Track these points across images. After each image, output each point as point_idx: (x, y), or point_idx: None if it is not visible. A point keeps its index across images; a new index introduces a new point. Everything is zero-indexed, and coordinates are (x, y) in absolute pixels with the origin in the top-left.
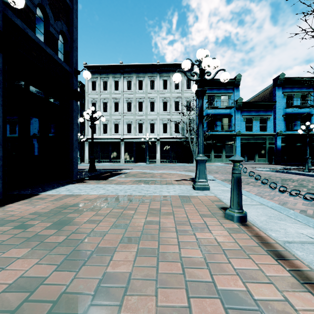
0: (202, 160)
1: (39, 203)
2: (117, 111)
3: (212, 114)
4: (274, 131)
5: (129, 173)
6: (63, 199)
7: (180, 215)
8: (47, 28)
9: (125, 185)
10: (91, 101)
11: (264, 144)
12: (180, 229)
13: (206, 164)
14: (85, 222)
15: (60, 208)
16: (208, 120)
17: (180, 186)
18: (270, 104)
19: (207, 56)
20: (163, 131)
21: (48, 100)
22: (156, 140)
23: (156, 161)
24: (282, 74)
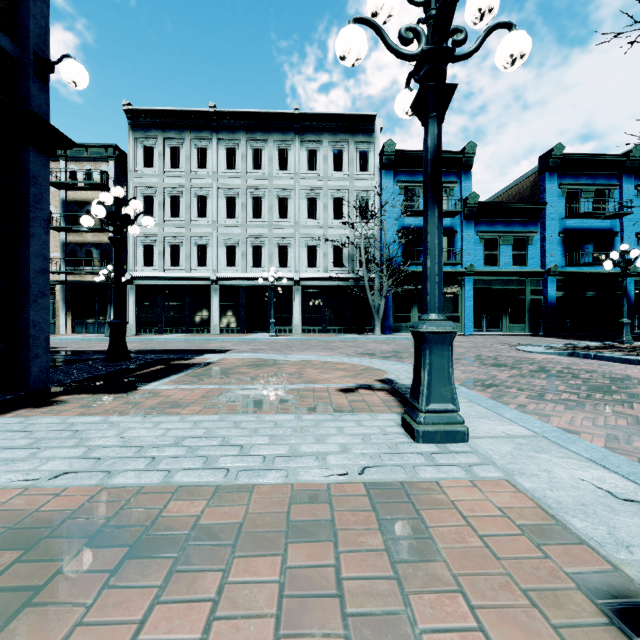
0: (440, 335)
1: None
2: (202, 217)
3: (414, 228)
4: (543, 266)
5: (216, 364)
6: None
7: None
8: None
9: (174, 419)
10: (141, 191)
11: (522, 294)
12: None
13: (403, 337)
14: None
15: None
16: (406, 241)
17: (361, 420)
18: (534, 208)
19: None
20: (307, 264)
21: None
22: (293, 282)
23: (292, 329)
24: (559, 146)
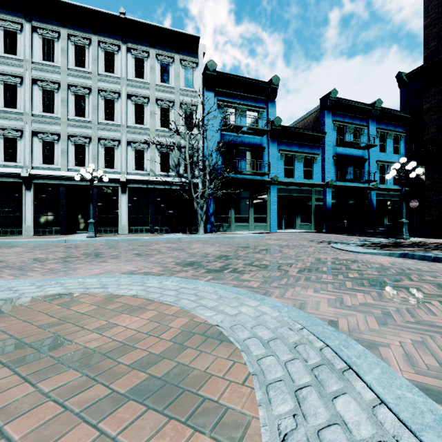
0: None
1: None
2: (11, 107)
3: (231, 142)
4: (323, 180)
5: None
6: None
7: None
8: None
9: None
10: None
11: (309, 201)
12: None
13: (224, 236)
14: None
15: None
16: (225, 153)
17: None
18: (318, 136)
19: None
20: (134, 166)
21: None
22: (119, 183)
23: (118, 229)
24: (335, 90)
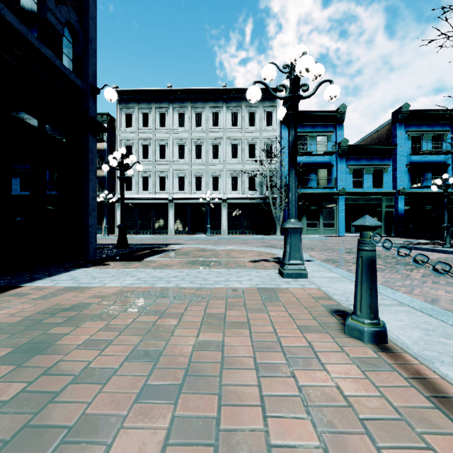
0: (295, 229)
1: (11, 304)
2: (163, 158)
3: (303, 163)
4: (395, 188)
5: (179, 250)
6: (57, 296)
7: (261, 327)
8: (43, 14)
9: (169, 270)
10: (124, 143)
11: (380, 208)
12: (264, 361)
13: None
14: (79, 346)
15: (44, 314)
16: (298, 172)
17: (259, 271)
18: (388, 148)
19: (305, 54)
20: (231, 188)
21: (45, 133)
22: (222, 200)
23: (221, 232)
24: (406, 105)
